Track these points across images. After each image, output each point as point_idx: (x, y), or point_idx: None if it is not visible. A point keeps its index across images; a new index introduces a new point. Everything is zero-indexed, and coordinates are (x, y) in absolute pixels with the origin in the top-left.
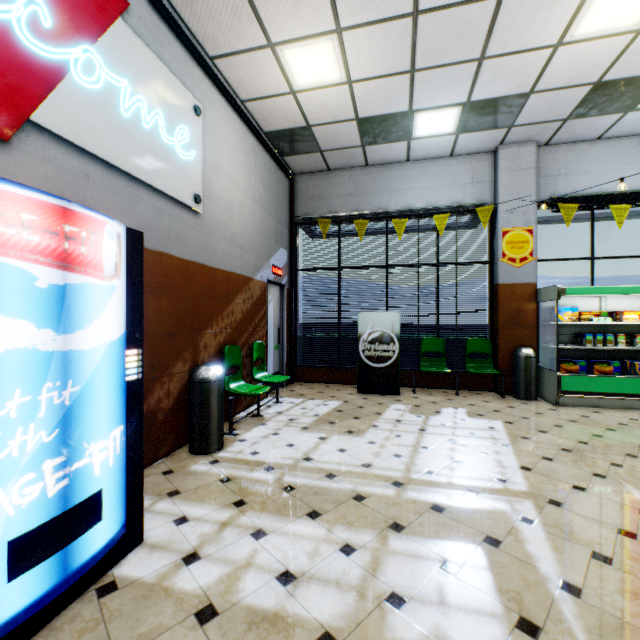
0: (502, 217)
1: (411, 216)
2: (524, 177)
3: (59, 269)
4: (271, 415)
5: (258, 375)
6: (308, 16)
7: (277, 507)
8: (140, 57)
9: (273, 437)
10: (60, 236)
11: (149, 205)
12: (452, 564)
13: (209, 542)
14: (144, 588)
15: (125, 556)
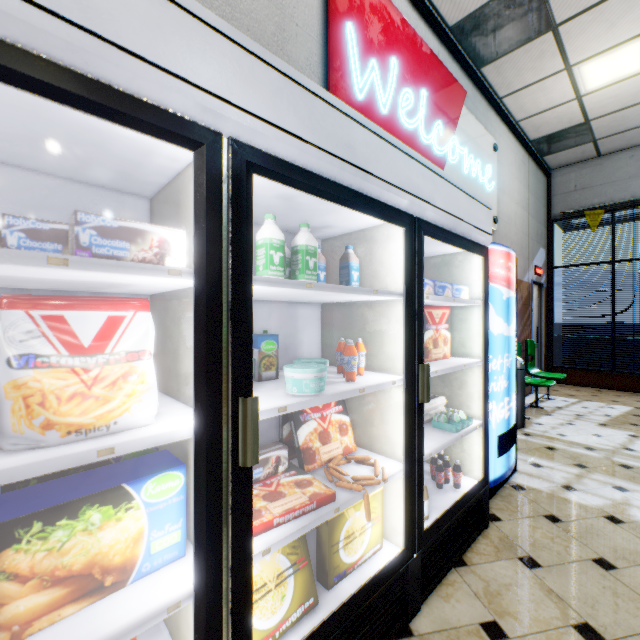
0: None
1: None
2: None
3: (507, 288)
4: (550, 408)
5: (530, 370)
6: (622, 29)
7: (623, 476)
8: (470, 127)
9: (570, 426)
10: (507, 269)
11: None
12: None
13: (575, 483)
14: (545, 494)
15: (512, 474)
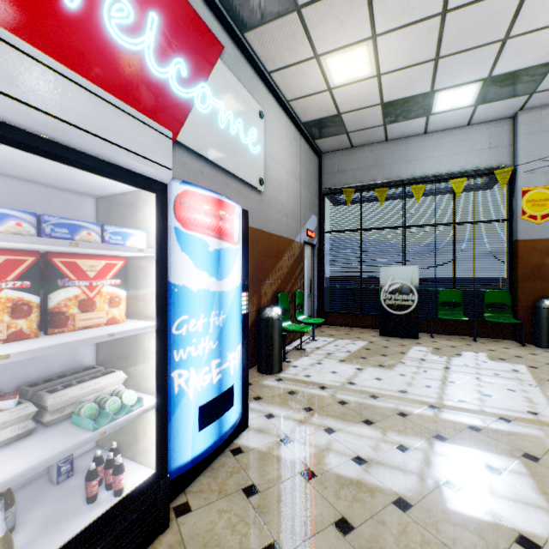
0: (522, 177)
1: (428, 182)
2: (546, 138)
3: (217, 239)
4: (311, 349)
5: (299, 317)
6: (349, 30)
7: (337, 414)
8: (229, 83)
9: (318, 365)
10: (218, 218)
11: (233, 189)
12: (495, 468)
13: (294, 432)
14: (261, 454)
15: (240, 433)
